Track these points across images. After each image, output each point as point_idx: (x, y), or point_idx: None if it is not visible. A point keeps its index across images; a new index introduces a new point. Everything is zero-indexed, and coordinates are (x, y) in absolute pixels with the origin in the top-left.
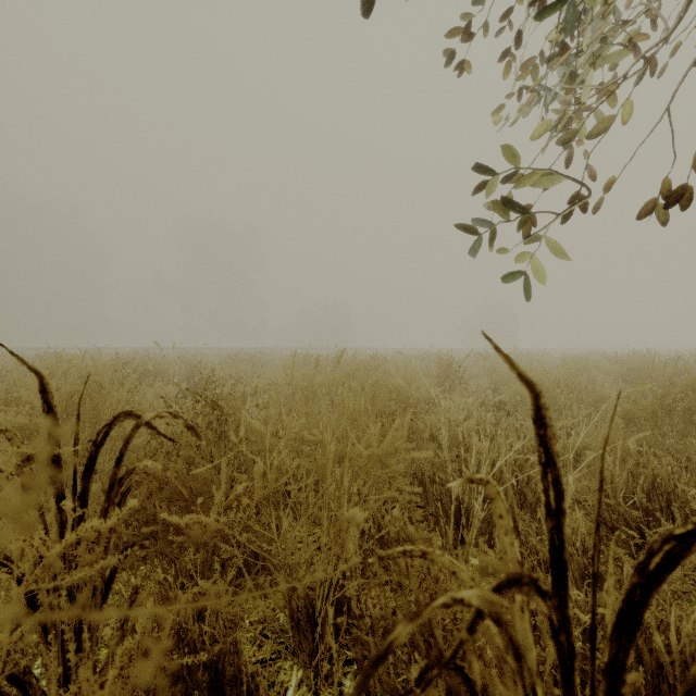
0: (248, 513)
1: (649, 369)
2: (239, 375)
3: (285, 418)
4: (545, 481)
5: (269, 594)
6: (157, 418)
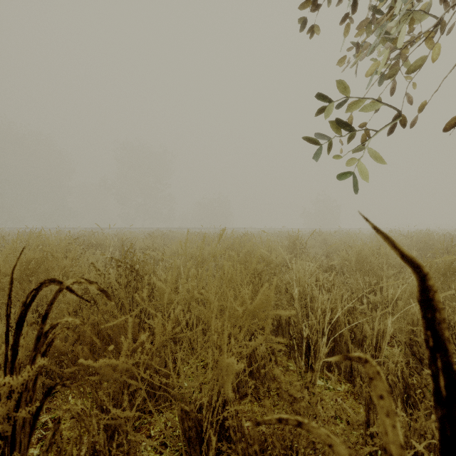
0: (152, 352)
1: (432, 242)
2: (154, 246)
3: (183, 277)
4: (432, 367)
5: (169, 409)
6: (75, 283)
